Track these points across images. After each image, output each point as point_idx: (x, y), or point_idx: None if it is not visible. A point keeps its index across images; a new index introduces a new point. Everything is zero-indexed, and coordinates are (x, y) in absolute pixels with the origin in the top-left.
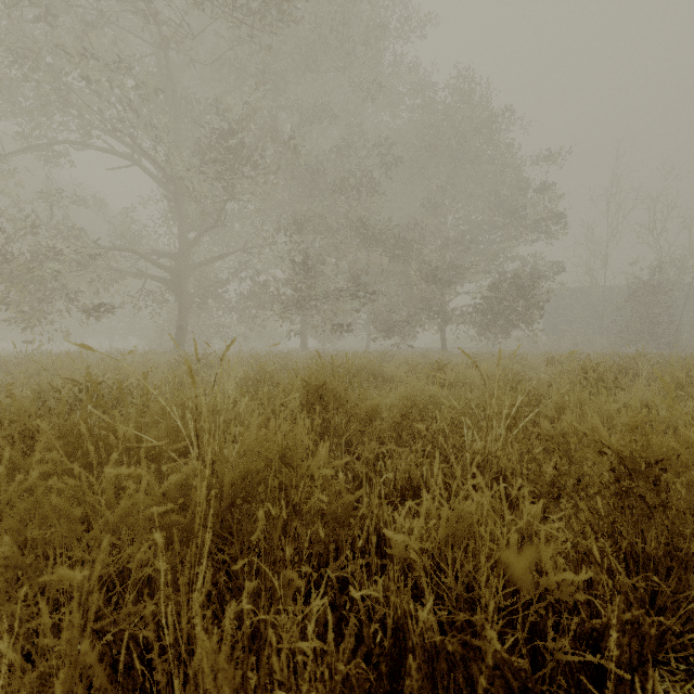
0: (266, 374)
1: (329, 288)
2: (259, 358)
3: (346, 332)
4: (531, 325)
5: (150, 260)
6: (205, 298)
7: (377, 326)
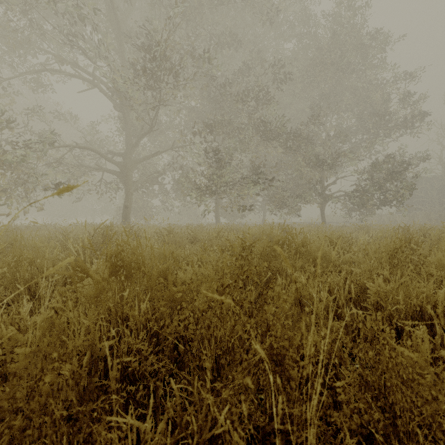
0: (126, 261)
1: (235, 178)
2: (171, 230)
3: (249, 209)
4: (402, 203)
5: (104, 157)
6: (146, 186)
7: (270, 207)
